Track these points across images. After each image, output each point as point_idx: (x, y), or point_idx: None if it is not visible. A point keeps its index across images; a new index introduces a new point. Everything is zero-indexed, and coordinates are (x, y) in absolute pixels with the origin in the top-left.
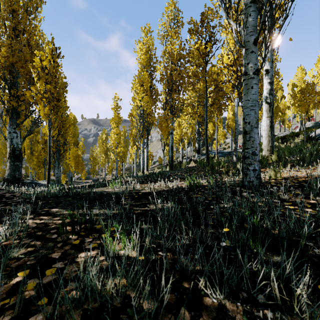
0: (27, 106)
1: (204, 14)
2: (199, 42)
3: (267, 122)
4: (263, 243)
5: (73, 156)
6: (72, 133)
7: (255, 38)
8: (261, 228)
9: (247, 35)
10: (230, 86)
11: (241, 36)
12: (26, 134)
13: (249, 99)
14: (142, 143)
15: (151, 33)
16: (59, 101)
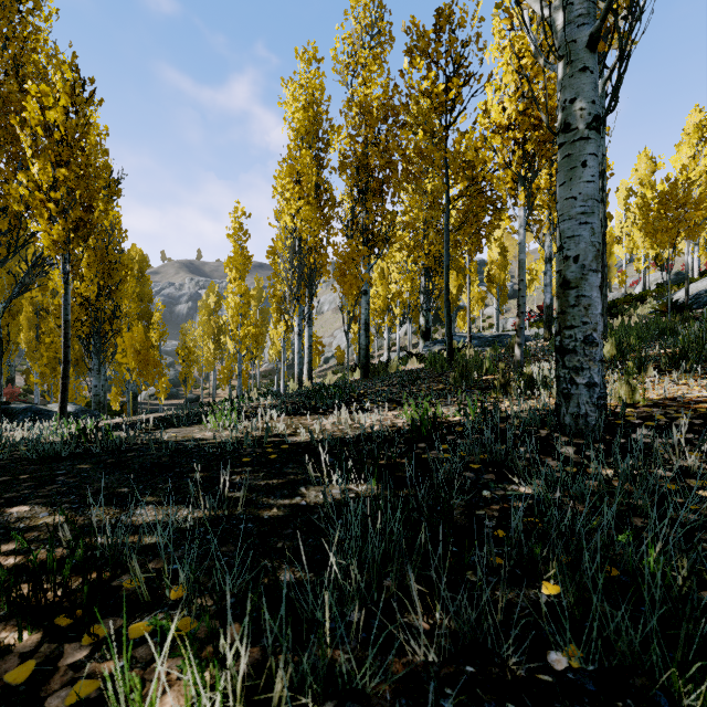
0: (13, 223)
1: (443, 13)
2: (431, 75)
3: None
4: (699, 658)
5: (133, 346)
6: (137, 293)
7: (592, 32)
8: (662, 582)
9: (569, 24)
10: (508, 179)
11: (553, 31)
12: (13, 291)
13: (577, 195)
14: (298, 316)
15: (318, 63)
16: (93, 212)
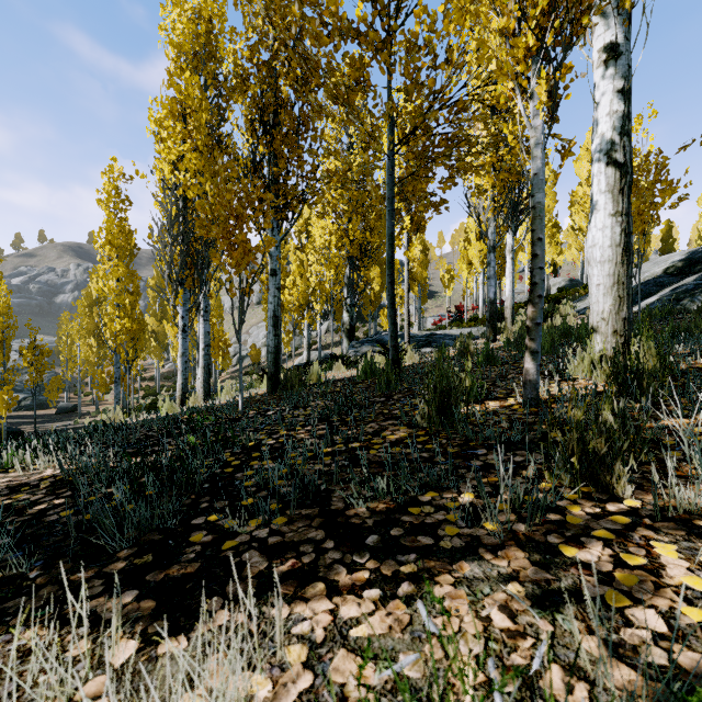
0: None
1: None
2: None
3: (613, 231)
4: None
5: None
6: None
7: None
8: None
9: None
10: (520, 53)
11: None
12: None
13: None
14: (183, 305)
15: None
16: None
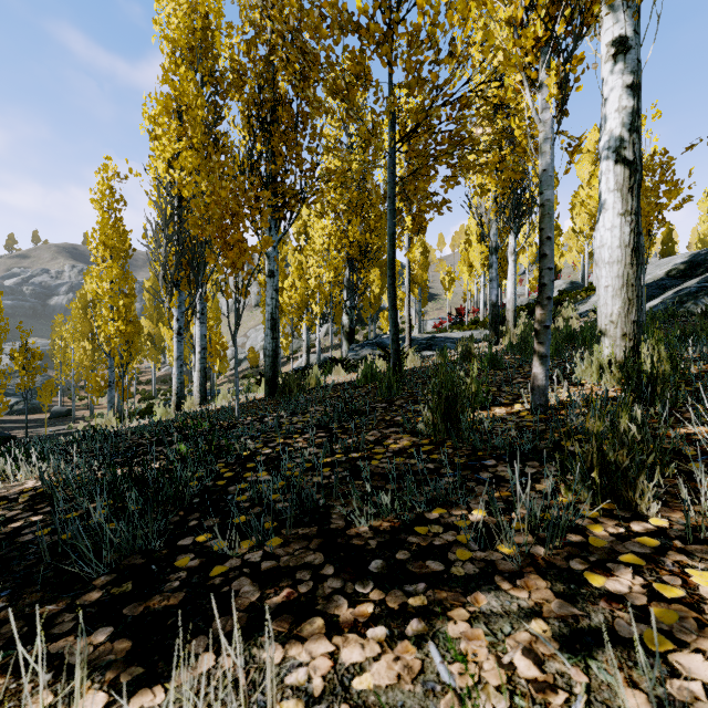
0: None
1: None
2: None
3: (622, 231)
4: None
5: None
6: None
7: None
8: None
9: None
10: (529, 43)
11: None
12: None
13: None
14: (178, 307)
15: None
16: None
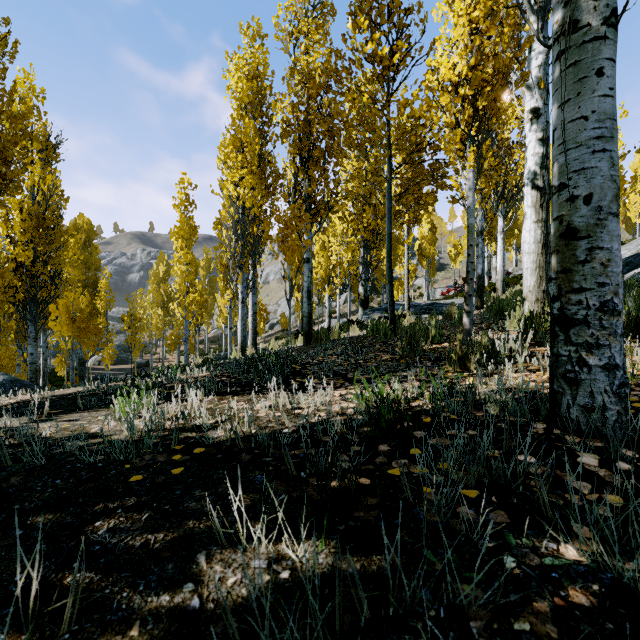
0: None
1: None
2: (375, 36)
3: (535, 233)
4: None
5: (68, 313)
6: (85, 261)
7: None
8: None
9: None
10: (457, 139)
11: None
12: None
13: (589, 114)
14: (242, 284)
15: (262, 39)
16: (9, 166)
